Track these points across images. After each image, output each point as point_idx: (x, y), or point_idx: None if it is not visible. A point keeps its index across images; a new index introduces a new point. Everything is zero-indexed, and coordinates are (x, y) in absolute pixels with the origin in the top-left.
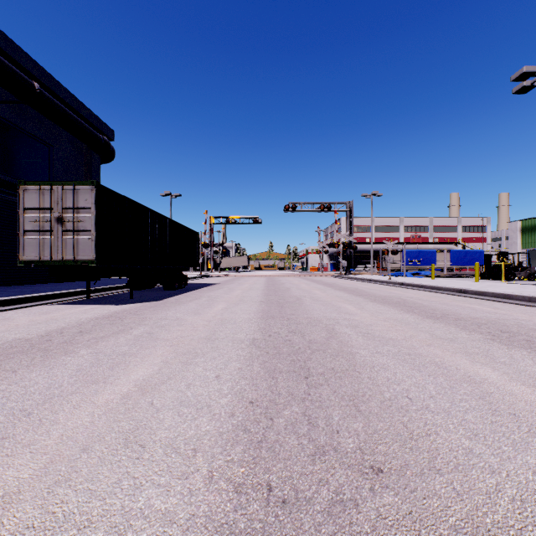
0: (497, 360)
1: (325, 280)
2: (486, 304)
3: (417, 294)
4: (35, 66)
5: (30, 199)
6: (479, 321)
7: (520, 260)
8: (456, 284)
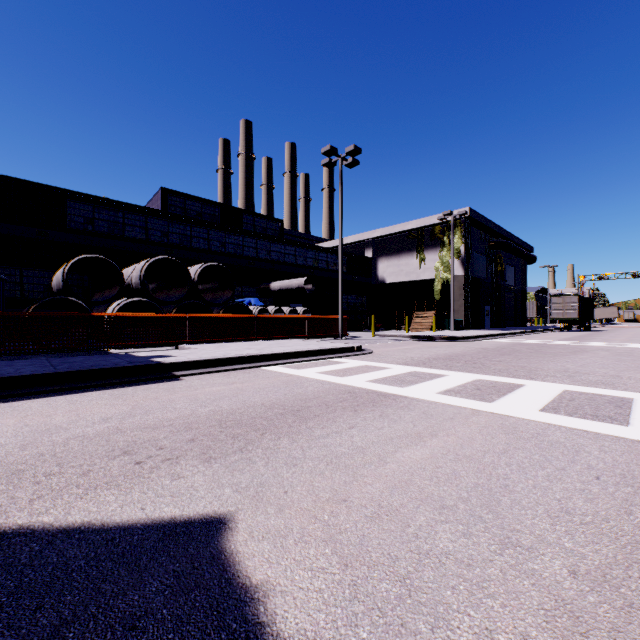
0: None
1: None
2: None
3: None
4: (520, 241)
5: (553, 301)
6: None
7: None
8: None
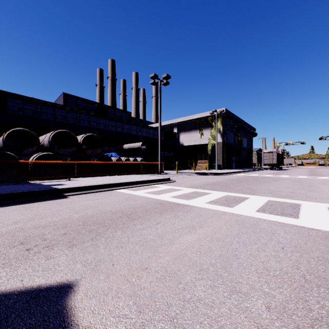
0: None
1: None
2: None
3: None
4: (249, 125)
5: (265, 155)
6: None
7: None
8: None
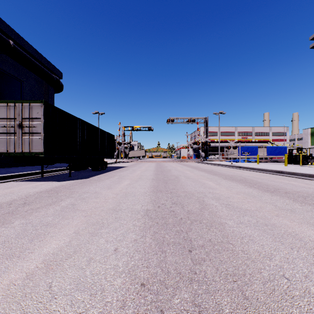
0: None
1: (191, 164)
2: (299, 181)
3: (251, 174)
4: (11, 31)
5: (1, 112)
6: (302, 194)
7: (310, 152)
8: (274, 167)
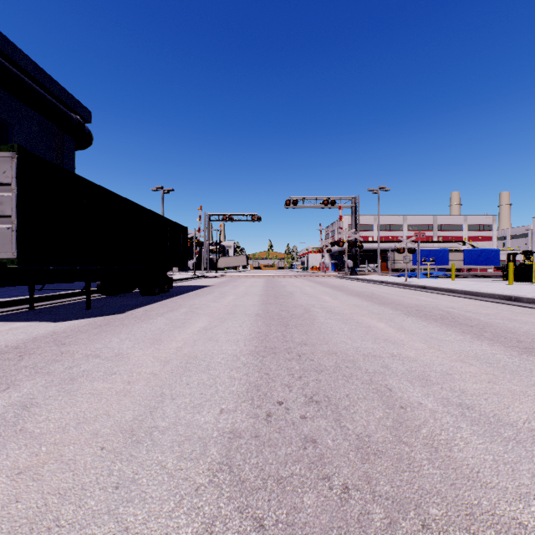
0: None
1: (330, 281)
2: None
3: (454, 302)
4: None
5: None
6: None
7: None
8: (491, 288)
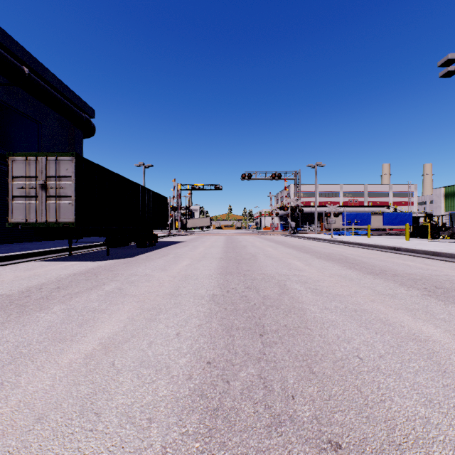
0: (437, 316)
1: (276, 238)
2: (418, 260)
3: (356, 251)
4: (25, 53)
5: (18, 169)
6: (414, 277)
7: (444, 221)
8: (389, 242)
